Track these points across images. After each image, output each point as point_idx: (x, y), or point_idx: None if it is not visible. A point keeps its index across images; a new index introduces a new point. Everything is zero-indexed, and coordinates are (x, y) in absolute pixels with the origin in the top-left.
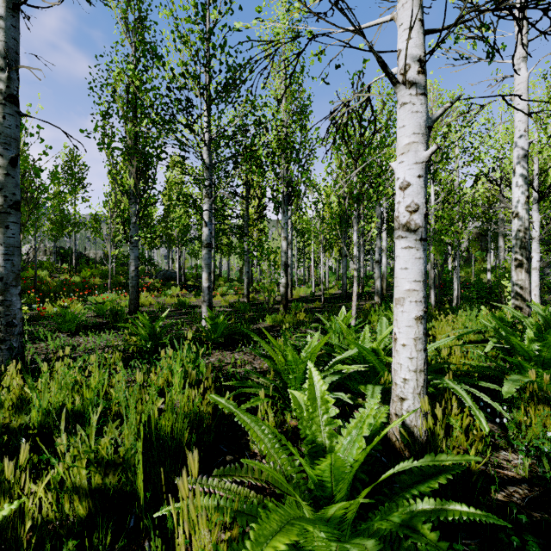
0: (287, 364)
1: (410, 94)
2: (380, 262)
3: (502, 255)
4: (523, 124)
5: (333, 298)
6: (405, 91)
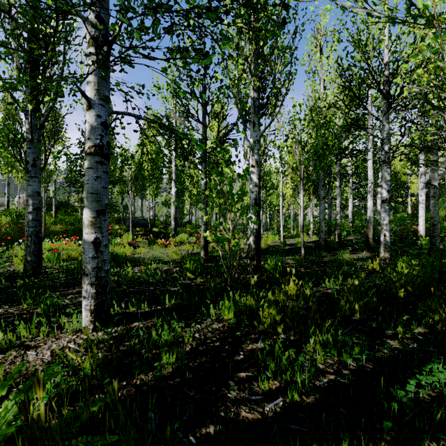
0: None
1: None
2: (389, 201)
3: None
4: None
5: (309, 248)
6: None
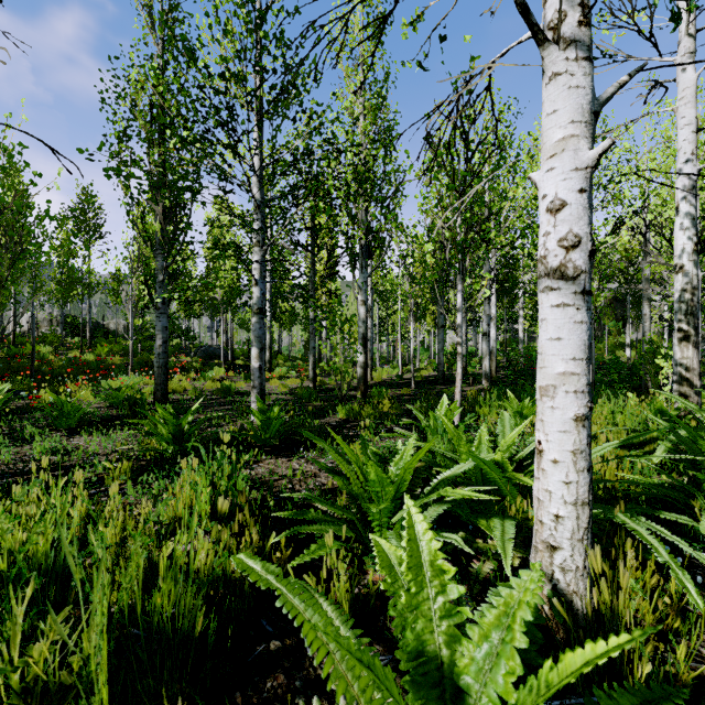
0: (368, 485)
1: (566, 58)
2: (489, 334)
3: (647, 325)
4: (690, 144)
5: (426, 382)
6: (557, 54)
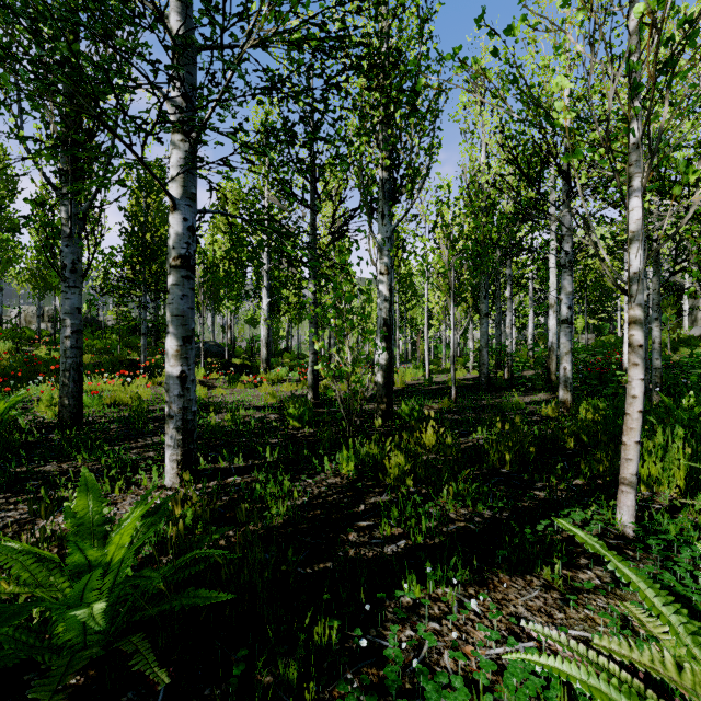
0: None
1: None
2: (570, 321)
3: None
4: None
5: (465, 388)
6: None
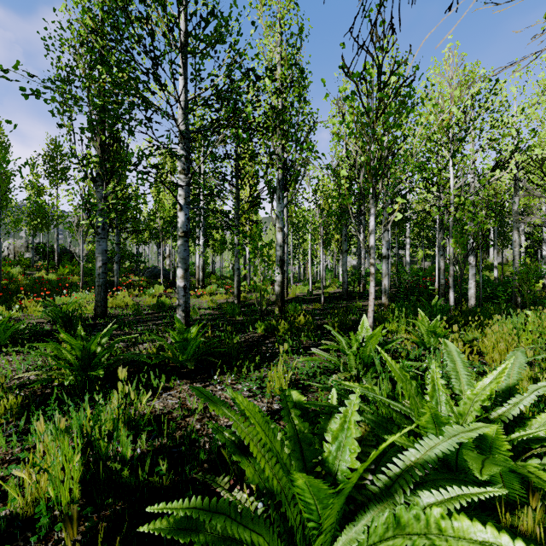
0: (294, 481)
1: None
2: (388, 257)
3: (517, 250)
4: None
5: (333, 297)
6: None
